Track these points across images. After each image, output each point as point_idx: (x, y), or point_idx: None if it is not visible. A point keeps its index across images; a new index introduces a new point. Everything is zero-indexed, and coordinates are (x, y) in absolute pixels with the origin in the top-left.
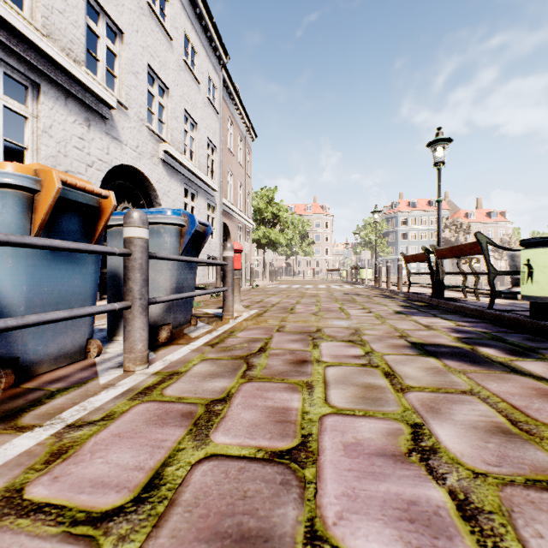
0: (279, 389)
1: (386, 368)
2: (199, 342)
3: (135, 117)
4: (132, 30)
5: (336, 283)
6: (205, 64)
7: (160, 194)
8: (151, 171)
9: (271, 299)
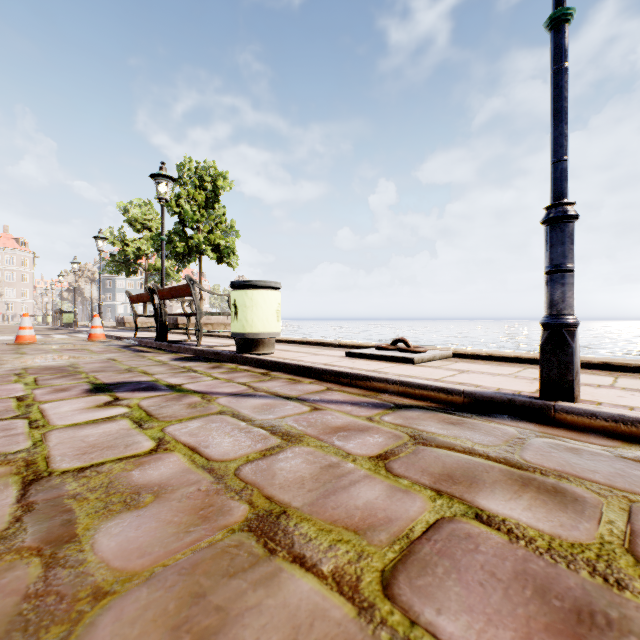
0: None
1: None
2: None
3: None
4: None
5: None
6: None
7: None
8: None
9: None
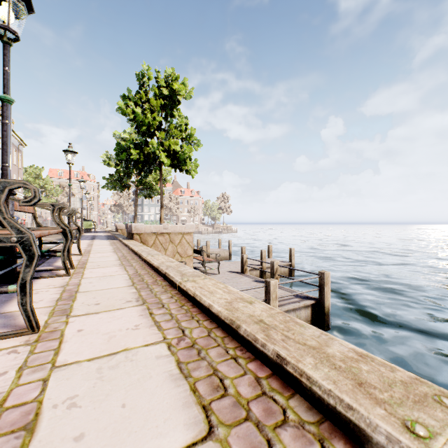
0: None
1: None
2: None
3: None
4: None
5: None
6: None
7: None
8: None
9: None
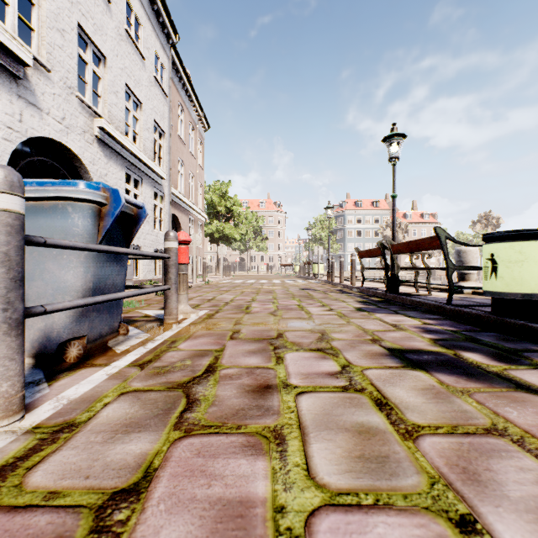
0: (233, 449)
1: (375, 392)
2: (125, 361)
3: (61, 83)
4: None
5: (289, 278)
6: (151, 39)
7: (95, 177)
8: (82, 149)
9: (224, 296)
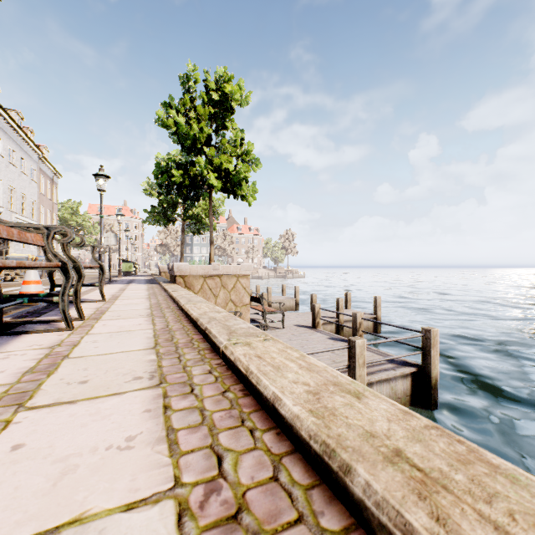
0: None
1: None
2: None
3: (5, 209)
4: (4, 177)
5: None
6: (30, 163)
7: None
8: None
9: None
